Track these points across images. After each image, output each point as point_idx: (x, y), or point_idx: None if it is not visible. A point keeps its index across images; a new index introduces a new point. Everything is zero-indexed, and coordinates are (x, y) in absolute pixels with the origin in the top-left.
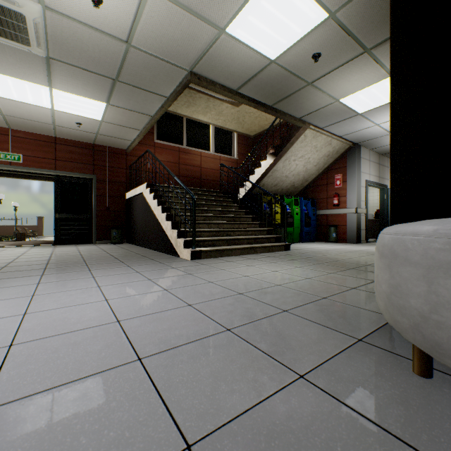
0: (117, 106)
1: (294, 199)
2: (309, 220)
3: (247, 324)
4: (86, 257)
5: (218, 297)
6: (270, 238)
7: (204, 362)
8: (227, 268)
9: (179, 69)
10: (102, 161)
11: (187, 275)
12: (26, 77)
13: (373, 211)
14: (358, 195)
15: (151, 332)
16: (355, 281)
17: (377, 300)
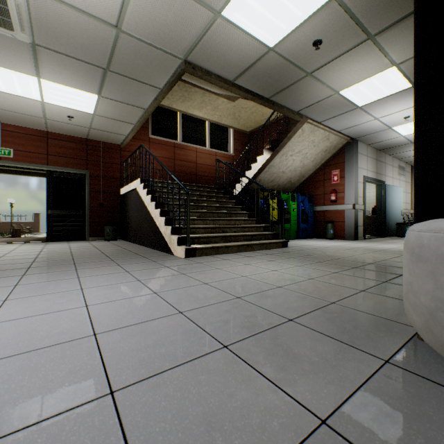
0: (109, 98)
1: (291, 195)
2: (305, 217)
3: (248, 338)
4: (75, 255)
5: (214, 301)
6: (268, 235)
7: (194, 397)
8: (224, 267)
9: (172, 57)
10: (96, 156)
11: (180, 275)
12: (12, 66)
13: (369, 208)
14: (356, 191)
15: (131, 350)
16: (362, 282)
17: (408, 313)
